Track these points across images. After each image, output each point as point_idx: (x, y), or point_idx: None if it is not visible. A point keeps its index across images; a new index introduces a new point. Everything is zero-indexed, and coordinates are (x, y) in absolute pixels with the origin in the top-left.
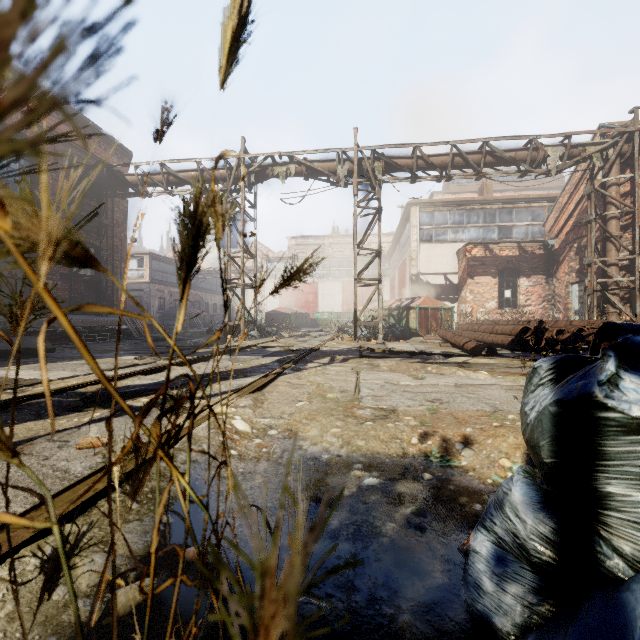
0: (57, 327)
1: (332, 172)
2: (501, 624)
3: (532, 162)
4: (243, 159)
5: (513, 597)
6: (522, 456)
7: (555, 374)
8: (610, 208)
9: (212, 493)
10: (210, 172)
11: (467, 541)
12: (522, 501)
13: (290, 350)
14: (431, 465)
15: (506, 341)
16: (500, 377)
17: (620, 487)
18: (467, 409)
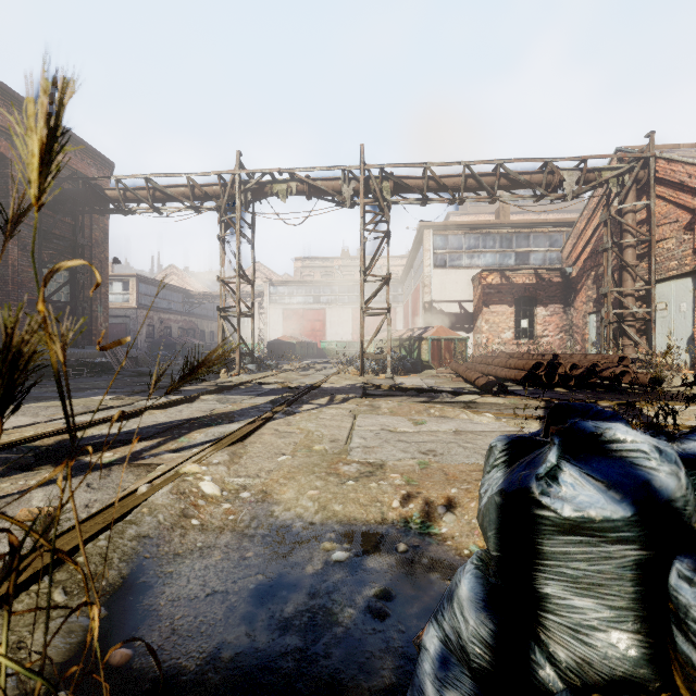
0: None
1: (337, 191)
2: None
3: (548, 186)
4: (239, 175)
5: None
6: None
7: (508, 456)
8: (626, 236)
9: (160, 575)
10: (202, 188)
11: (422, 633)
12: (468, 597)
13: (288, 387)
14: (409, 533)
15: (519, 376)
16: (504, 421)
17: (557, 589)
18: (460, 462)
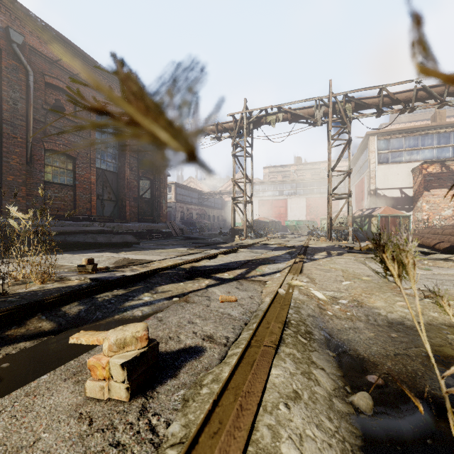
0: (133, 230)
1: (311, 115)
2: None
3: None
4: (245, 113)
5: None
6: None
7: None
8: None
9: (341, 339)
10: (222, 125)
11: None
12: None
13: (286, 246)
14: None
15: None
16: None
17: None
18: None
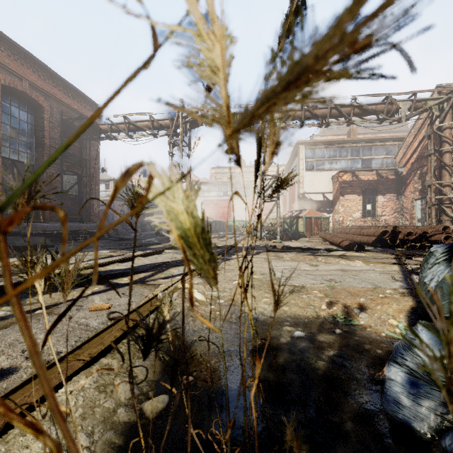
0: (53, 230)
1: None
2: (419, 427)
3: (388, 112)
4: (181, 112)
5: (427, 409)
6: (404, 317)
7: (448, 255)
8: (445, 145)
9: (189, 341)
10: (158, 122)
11: (381, 373)
12: (429, 343)
13: (216, 246)
14: (338, 323)
15: (370, 240)
16: (372, 265)
17: None
18: (355, 286)
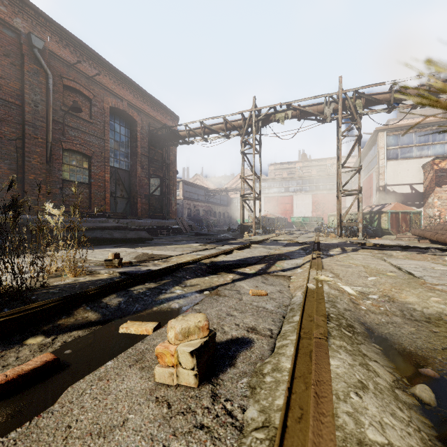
0: (145, 226)
1: (320, 112)
2: None
3: None
4: (254, 111)
5: None
6: None
7: None
8: None
9: (382, 333)
10: (231, 123)
11: None
12: None
13: (298, 242)
14: None
15: None
16: None
17: None
18: None
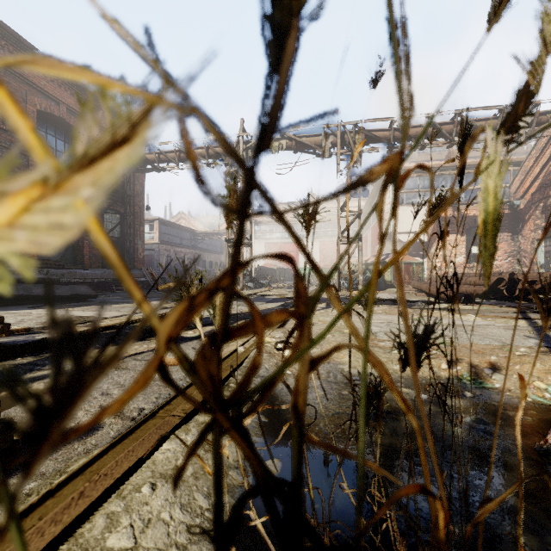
0: (94, 279)
1: (318, 145)
2: None
3: None
4: (242, 137)
5: None
6: None
7: None
8: None
9: (286, 401)
10: (214, 149)
11: (544, 442)
12: None
13: (286, 298)
14: (466, 386)
15: (480, 291)
16: (490, 319)
17: None
18: (477, 343)
